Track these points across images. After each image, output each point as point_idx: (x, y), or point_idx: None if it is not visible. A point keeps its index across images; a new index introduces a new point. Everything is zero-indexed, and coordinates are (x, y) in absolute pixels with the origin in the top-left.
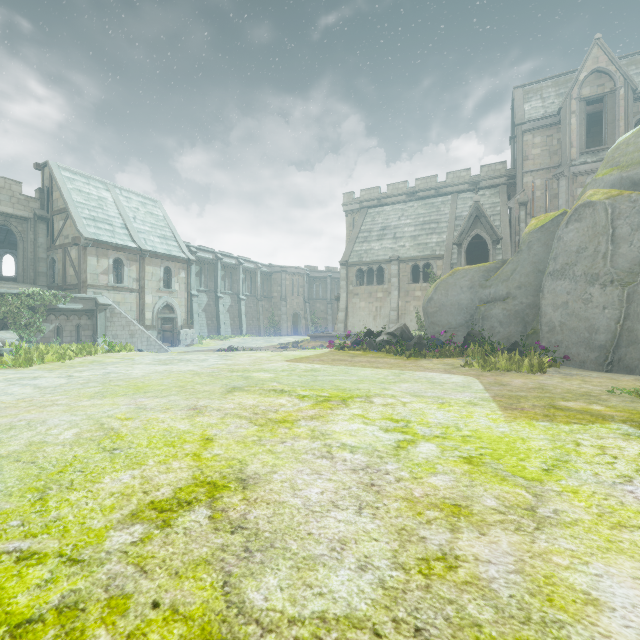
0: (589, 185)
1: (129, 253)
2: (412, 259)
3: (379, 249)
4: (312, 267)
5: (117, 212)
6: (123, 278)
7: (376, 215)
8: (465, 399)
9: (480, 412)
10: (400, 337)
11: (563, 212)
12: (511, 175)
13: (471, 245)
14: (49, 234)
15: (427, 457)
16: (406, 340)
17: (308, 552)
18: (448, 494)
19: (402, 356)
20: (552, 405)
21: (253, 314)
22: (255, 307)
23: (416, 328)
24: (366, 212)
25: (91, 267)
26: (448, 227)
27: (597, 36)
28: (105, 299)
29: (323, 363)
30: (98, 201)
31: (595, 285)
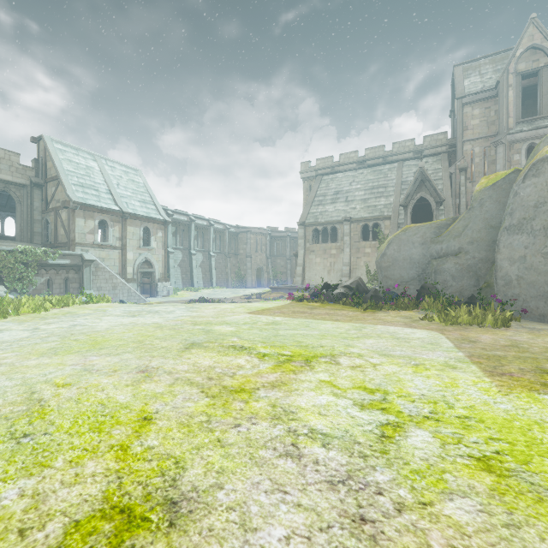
0: (542, 143)
1: (113, 215)
2: (362, 220)
3: (333, 211)
4: (273, 228)
5: (103, 179)
6: (107, 237)
7: (330, 181)
8: (440, 360)
9: (464, 379)
10: (356, 290)
11: (515, 170)
12: (452, 144)
13: (415, 207)
14: (43, 199)
15: (426, 457)
16: (361, 293)
17: None
18: (486, 547)
19: (359, 308)
20: (542, 369)
21: (222, 269)
22: (224, 263)
23: (366, 281)
24: (321, 179)
25: (79, 227)
26: (395, 191)
27: (532, 16)
28: (90, 255)
29: (284, 315)
30: (86, 170)
31: None
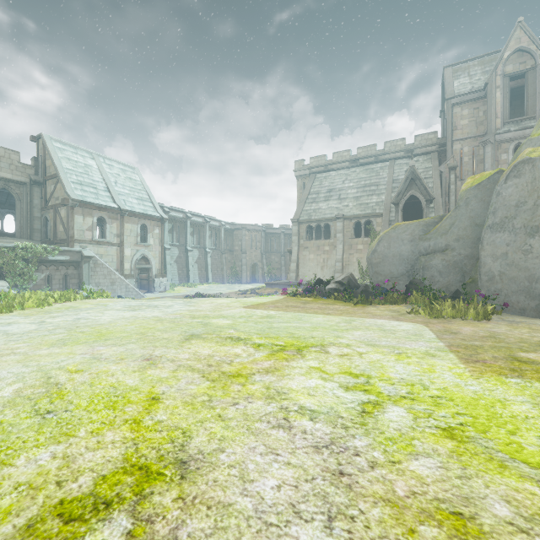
0: (524, 145)
1: (111, 212)
2: (355, 217)
3: (326, 208)
4: (268, 225)
5: (101, 177)
6: (105, 234)
7: (323, 179)
8: (421, 349)
9: (441, 365)
10: (347, 285)
11: (499, 170)
12: (442, 143)
13: (406, 205)
14: (43, 196)
15: (399, 428)
16: (353, 288)
17: None
18: (440, 492)
19: (350, 303)
20: (513, 357)
21: (217, 265)
22: (219, 259)
23: (358, 277)
24: (314, 177)
25: (78, 224)
26: (386, 189)
27: (519, 19)
28: (89, 252)
29: (278, 309)
30: (84, 168)
31: (535, 237)
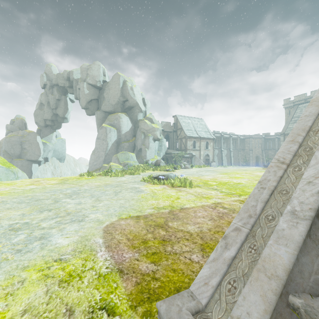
0: None
1: (197, 139)
2: None
3: None
4: (266, 133)
5: (192, 126)
6: (195, 146)
7: (303, 108)
8: None
9: None
10: None
11: None
12: None
13: None
14: (176, 135)
15: None
16: None
17: (257, 174)
18: None
19: None
20: None
21: (236, 157)
22: (237, 154)
23: None
24: (297, 107)
25: (188, 144)
26: None
27: None
28: (194, 153)
29: (264, 169)
30: (188, 124)
31: None
